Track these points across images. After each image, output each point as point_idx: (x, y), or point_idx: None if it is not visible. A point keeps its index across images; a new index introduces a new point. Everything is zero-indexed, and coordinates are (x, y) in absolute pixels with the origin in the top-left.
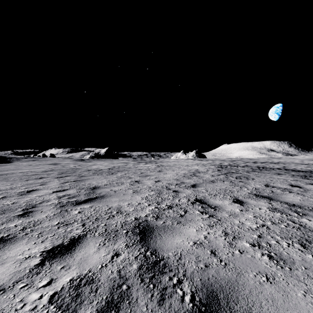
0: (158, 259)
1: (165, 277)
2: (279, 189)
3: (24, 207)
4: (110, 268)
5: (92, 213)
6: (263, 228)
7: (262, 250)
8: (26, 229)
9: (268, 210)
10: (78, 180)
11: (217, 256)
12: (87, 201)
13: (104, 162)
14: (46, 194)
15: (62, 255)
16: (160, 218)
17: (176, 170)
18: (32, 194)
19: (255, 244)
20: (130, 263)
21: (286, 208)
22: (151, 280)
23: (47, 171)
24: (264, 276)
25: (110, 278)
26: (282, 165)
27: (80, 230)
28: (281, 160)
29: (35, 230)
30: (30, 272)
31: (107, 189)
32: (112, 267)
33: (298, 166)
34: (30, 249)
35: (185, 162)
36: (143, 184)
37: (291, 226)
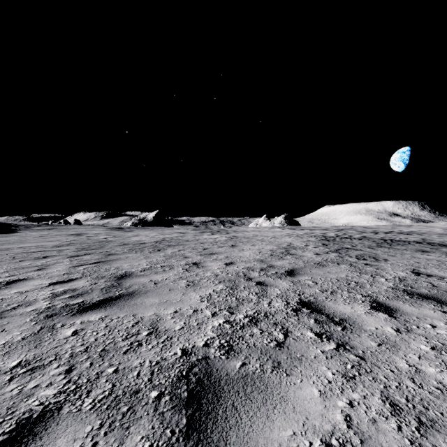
0: None
1: None
2: (442, 279)
3: None
4: None
5: (99, 335)
6: None
7: None
8: None
9: None
10: (102, 261)
11: None
12: (101, 305)
13: (152, 232)
14: (36, 288)
15: None
16: (234, 351)
17: (258, 245)
18: (11, 289)
19: None
20: None
21: None
22: None
23: (60, 246)
24: None
25: None
26: (419, 237)
27: (55, 389)
28: (413, 228)
29: None
30: None
31: (144, 279)
32: None
33: (444, 238)
34: None
35: (270, 232)
36: (205, 269)
37: None
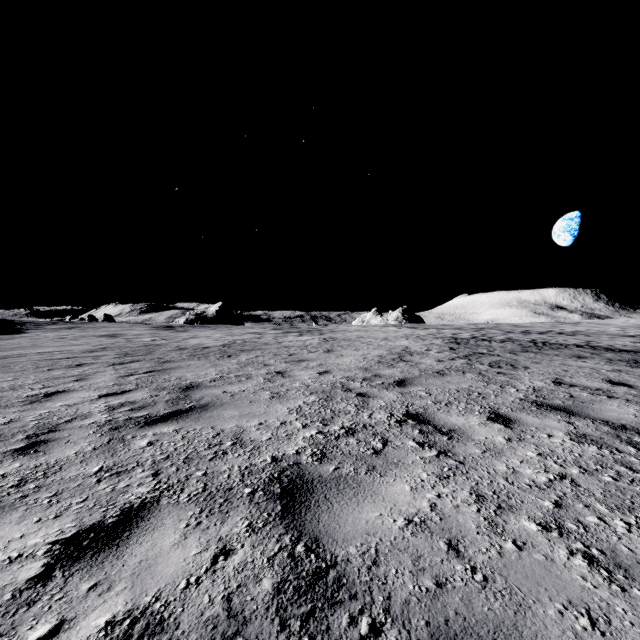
0: (322, 566)
1: (339, 616)
2: (585, 389)
3: (31, 431)
4: (208, 590)
5: (178, 445)
6: (563, 482)
7: (568, 540)
8: (25, 485)
9: (569, 439)
10: (157, 369)
11: (464, 557)
12: (171, 418)
13: (215, 332)
14: (85, 401)
15: (98, 553)
16: (328, 458)
17: (362, 350)
18: (54, 402)
19: (549, 525)
20: (257, 575)
21: (607, 433)
22: (305, 625)
23: (94, 351)
24: (583, 613)
25: (204, 618)
26: (583, 338)
27: (148, 487)
28: (580, 327)
29: (45, 487)
30: (13, 599)
31: (216, 390)
32: (211, 587)
33: (616, 340)
34: (24, 535)
35: (380, 332)
36: (292, 379)
37: (627, 479)
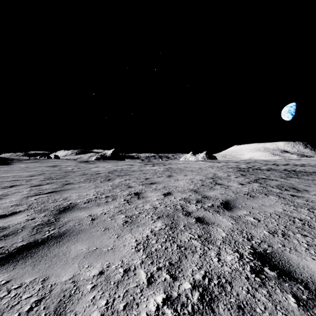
0: None
1: None
2: None
3: None
4: None
5: None
6: None
7: None
8: None
9: None
10: (57, 190)
11: None
12: (14, 257)
13: (108, 164)
14: None
15: None
16: None
17: (189, 175)
18: None
19: None
20: None
21: None
22: None
23: (32, 176)
24: None
25: None
26: (313, 168)
27: None
28: (303, 161)
29: None
30: None
31: (84, 212)
32: None
33: None
34: None
35: (196, 164)
36: (144, 201)
37: None
